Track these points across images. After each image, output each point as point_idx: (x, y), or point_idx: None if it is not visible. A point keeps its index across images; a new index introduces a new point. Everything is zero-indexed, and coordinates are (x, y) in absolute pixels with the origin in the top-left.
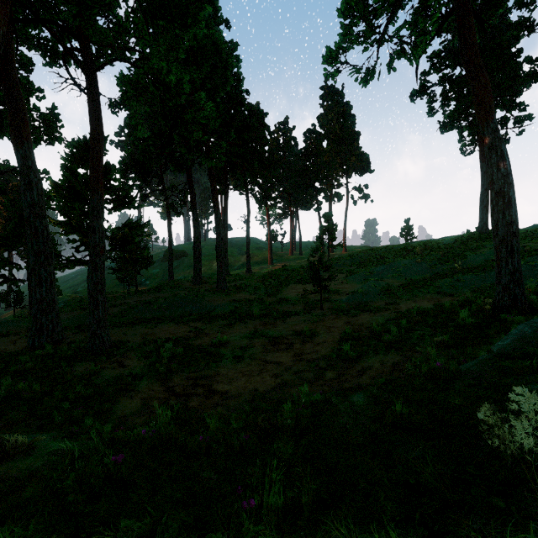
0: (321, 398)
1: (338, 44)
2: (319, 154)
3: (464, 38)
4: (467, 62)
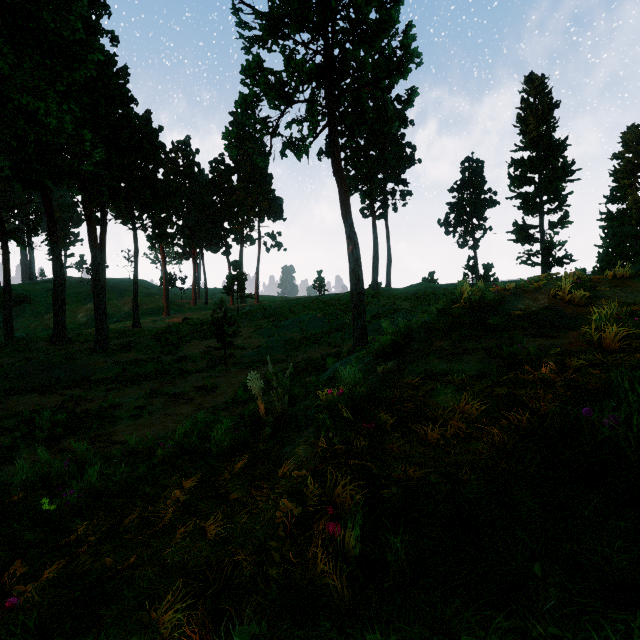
0: (213, 419)
1: (236, 129)
2: (229, 190)
3: (333, 151)
4: (335, 170)
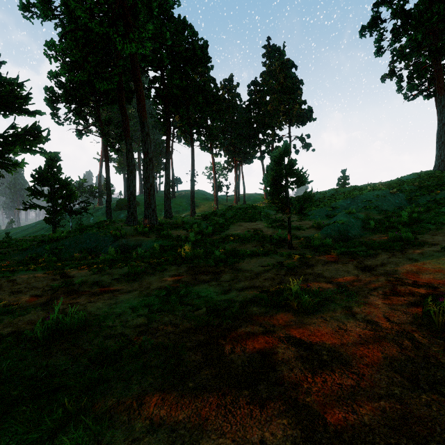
0: None
1: None
2: (263, 105)
3: None
4: None
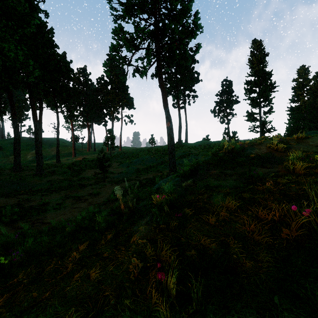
0: (97, 210)
1: (110, 61)
2: (106, 93)
3: (159, 74)
4: (160, 83)
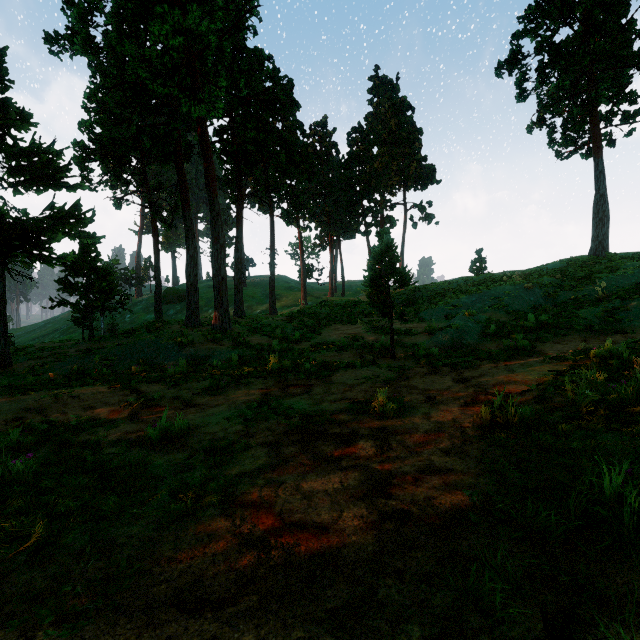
0: None
1: None
2: (368, 161)
3: None
4: None
